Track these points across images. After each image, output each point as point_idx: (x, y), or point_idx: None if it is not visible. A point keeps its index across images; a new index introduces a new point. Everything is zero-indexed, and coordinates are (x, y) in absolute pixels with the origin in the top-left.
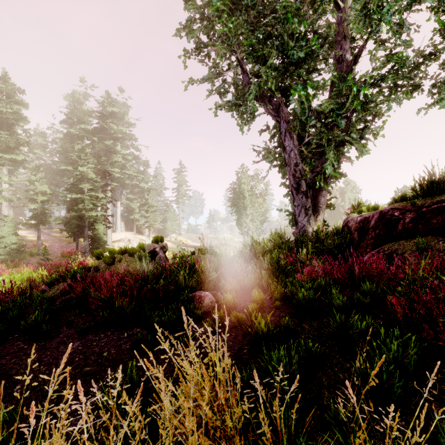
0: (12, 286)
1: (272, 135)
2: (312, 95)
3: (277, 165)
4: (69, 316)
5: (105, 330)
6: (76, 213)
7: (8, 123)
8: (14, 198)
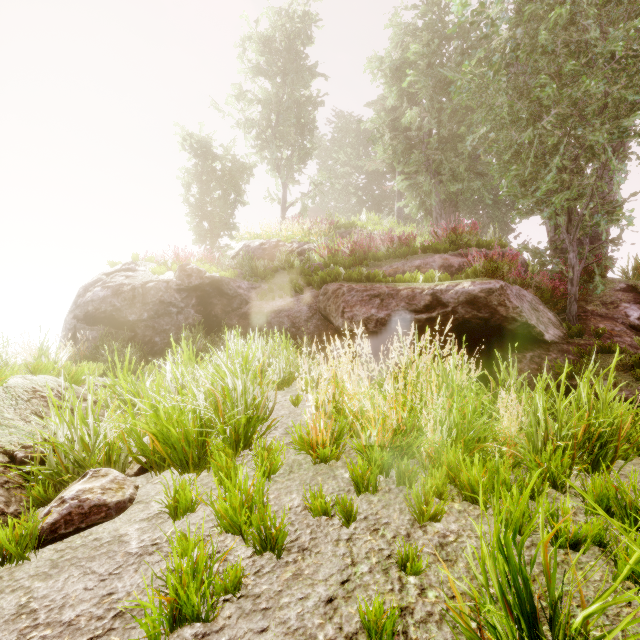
0: None
1: None
2: None
3: None
4: None
5: None
6: None
7: None
8: None
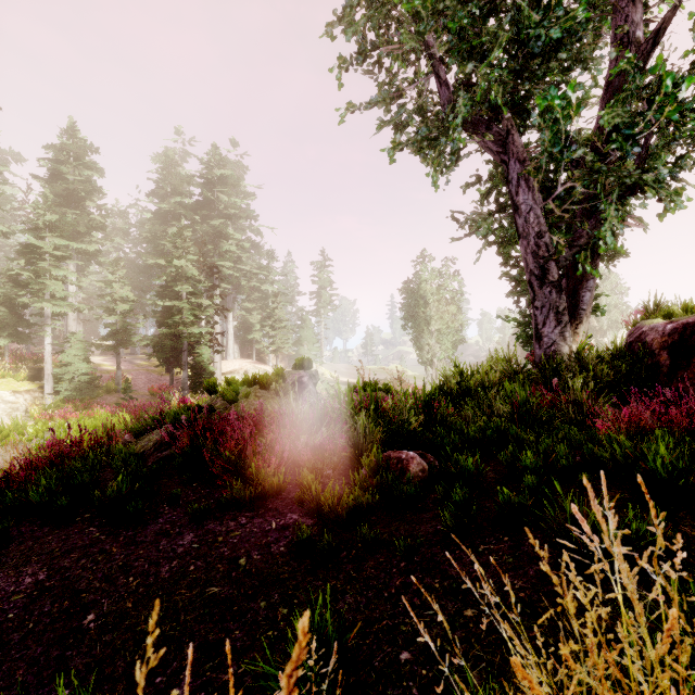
0: (81, 433)
1: (486, 192)
2: (575, 106)
3: (496, 242)
4: (171, 486)
5: (235, 514)
6: (171, 330)
7: (77, 197)
8: (85, 307)
